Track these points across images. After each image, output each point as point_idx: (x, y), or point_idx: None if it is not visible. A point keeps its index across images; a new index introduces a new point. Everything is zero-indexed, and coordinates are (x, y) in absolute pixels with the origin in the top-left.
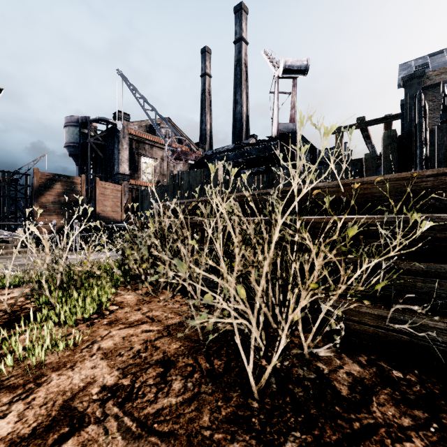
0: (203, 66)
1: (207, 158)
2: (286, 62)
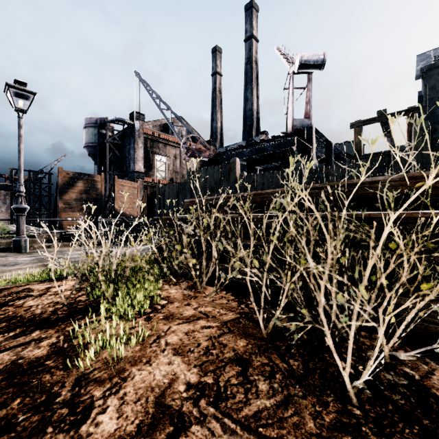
0: (214, 65)
1: (221, 155)
2: (302, 57)
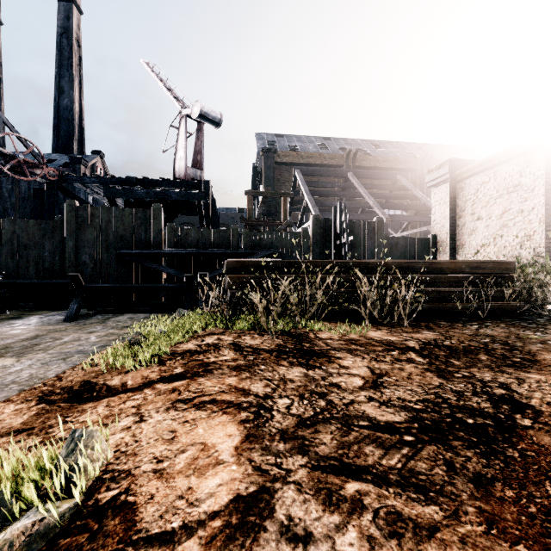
0: None
1: (73, 181)
2: (202, 107)
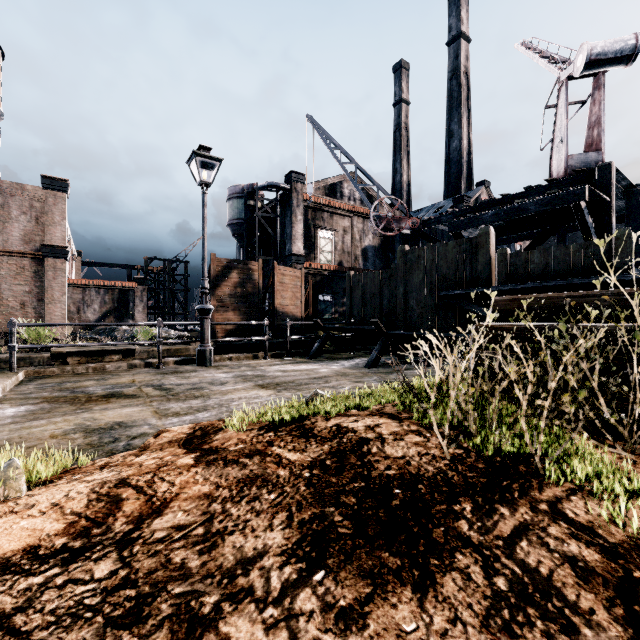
0: (397, 90)
1: (431, 224)
2: (591, 49)
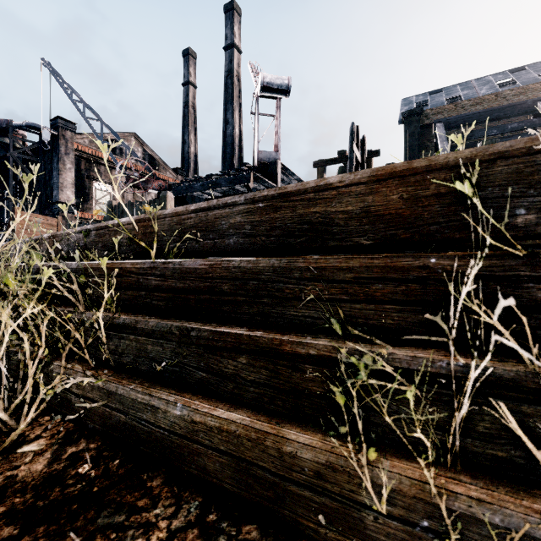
0: (186, 73)
1: None
2: (264, 78)
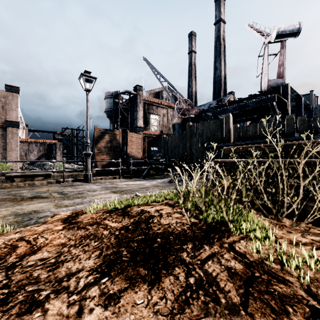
0: (190, 46)
1: (204, 112)
2: (279, 29)
